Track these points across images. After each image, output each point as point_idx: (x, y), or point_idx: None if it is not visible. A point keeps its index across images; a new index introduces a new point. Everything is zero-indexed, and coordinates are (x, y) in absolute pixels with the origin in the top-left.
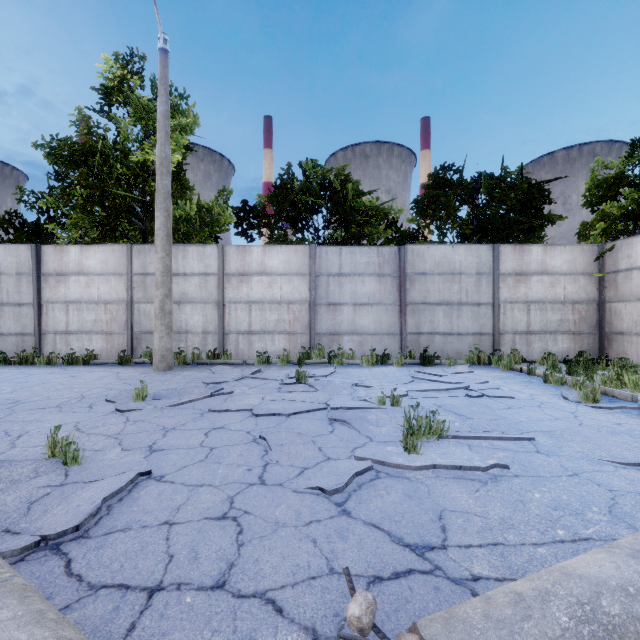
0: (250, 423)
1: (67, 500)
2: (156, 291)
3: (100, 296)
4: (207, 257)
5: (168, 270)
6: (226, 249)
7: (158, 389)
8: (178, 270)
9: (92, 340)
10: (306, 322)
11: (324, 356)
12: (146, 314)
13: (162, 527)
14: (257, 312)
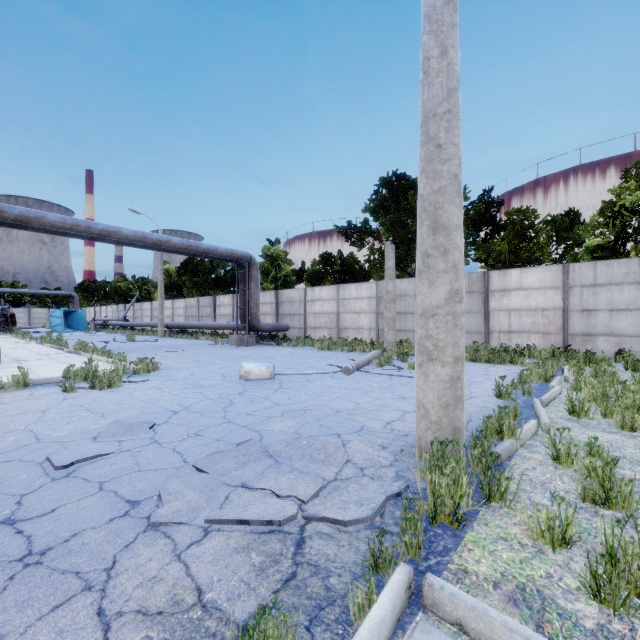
0: None
1: None
2: None
3: None
4: None
5: None
6: None
7: None
8: None
9: None
10: None
11: None
12: None
13: None
14: None
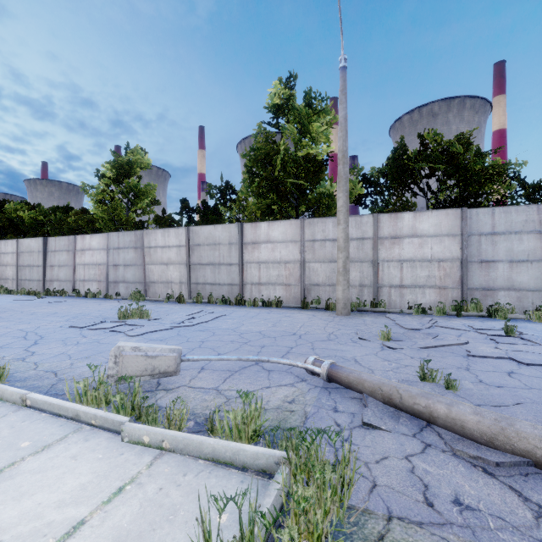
0: (535, 371)
1: None
2: (340, 254)
3: (281, 258)
4: (363, 225)
5: (348, 237)
6: (379, 217)
7: (376, 331)
8: None
9: (276, 289)
10: (457, 278)
11: (481, 310)
12: (314, 271)
13: None
14: (408, 269)
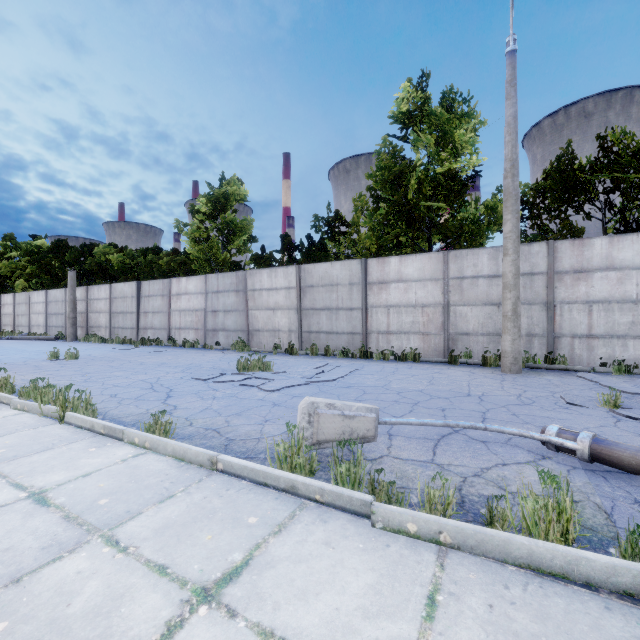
0: None
1: None
2: (507, 293)
3: (417, 300)
4: (533, 256)
5: (518, 272)
6: (556, 245)
7: (582, 395)
8: (498, 272)
9: (410, 340)
10: None
11: None
12: (462, 316)
13: None
14: (600, 313)
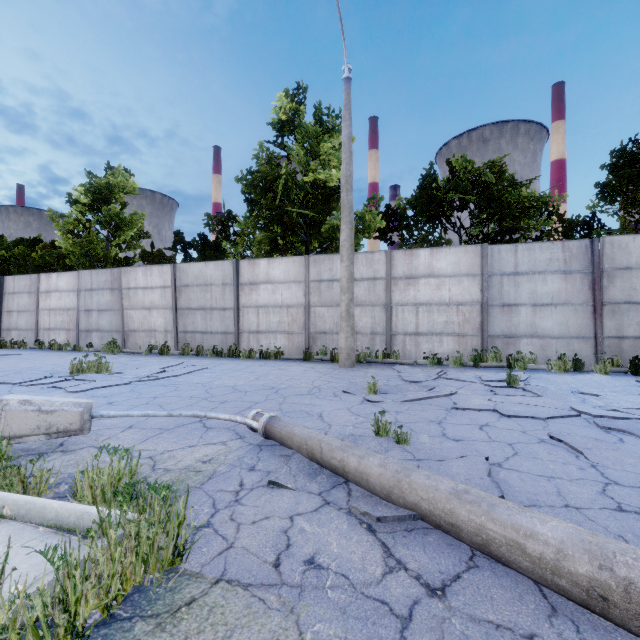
0: (512, 423)
1: (443, 473)
2: (342, 296)
3: (283, 301)
4: (375, 263)
5: (352, 277)
6: (393, 254)
7: None
8: None
9: (277, 338)
10: (477, 324)
11: (501, 360)
12: (320, 316)
13: (570, 509)
14: (424, 314)
